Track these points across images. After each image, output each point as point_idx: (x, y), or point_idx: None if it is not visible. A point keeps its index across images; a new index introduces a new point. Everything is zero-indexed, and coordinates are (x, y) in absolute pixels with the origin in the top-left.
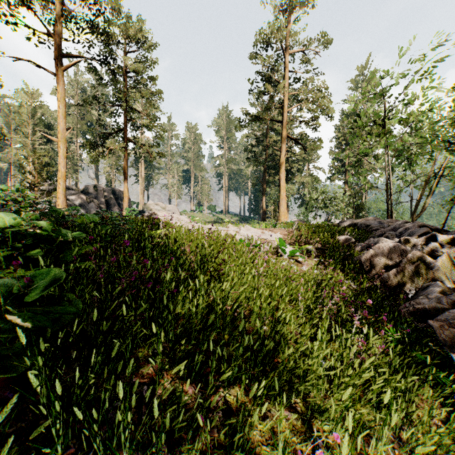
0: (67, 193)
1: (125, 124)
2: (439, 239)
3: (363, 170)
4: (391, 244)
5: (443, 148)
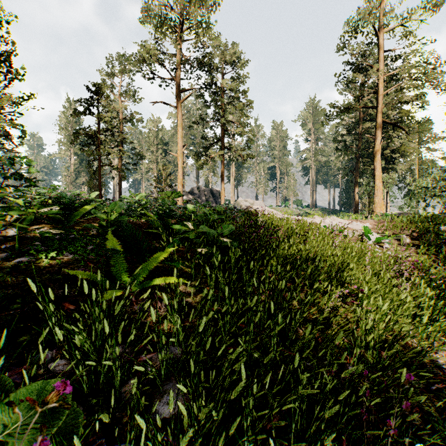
0: None
1: (222, 135)
2: None
3: None
4: None
5: None
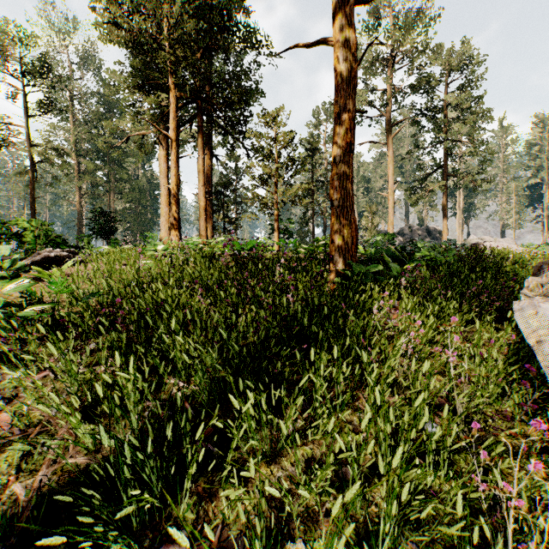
0: None
1: (444, 161)
2: None
3: None
4: None
5: None
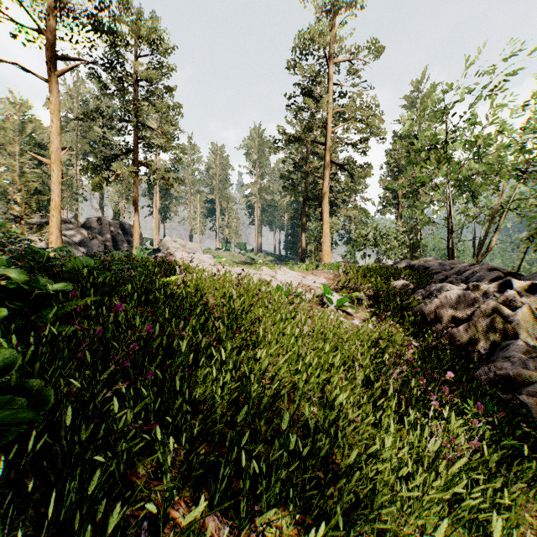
0: (64, 227)
1: (136, 144)
2: (515, 285)
3: (421, 202)
4: (460, 292)
5: (514, 177)
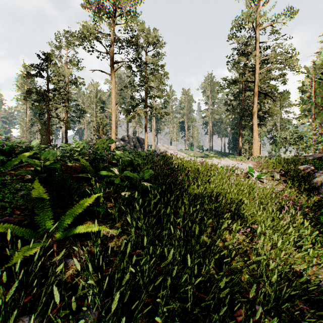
0: None
1: (146, 97)
2: None
3: None
4: None
5: None
